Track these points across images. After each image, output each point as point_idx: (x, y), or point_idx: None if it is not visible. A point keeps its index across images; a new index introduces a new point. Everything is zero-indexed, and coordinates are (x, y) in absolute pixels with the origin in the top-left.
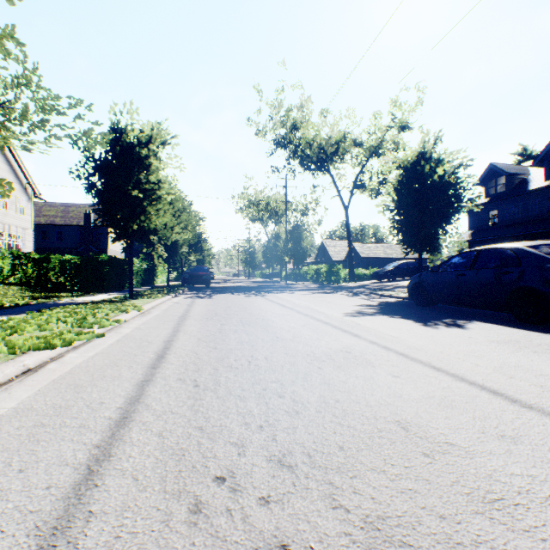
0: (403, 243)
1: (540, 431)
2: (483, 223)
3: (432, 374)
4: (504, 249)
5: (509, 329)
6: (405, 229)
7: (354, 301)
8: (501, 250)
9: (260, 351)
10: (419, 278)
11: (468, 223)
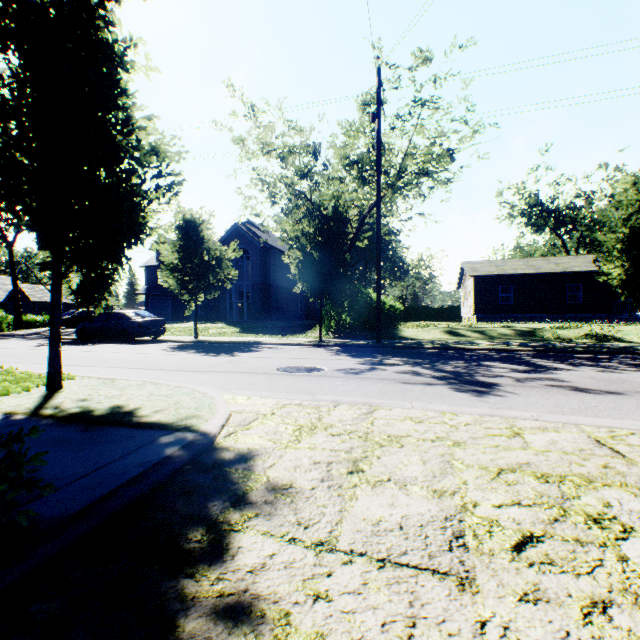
0: (76, 302)
1: (87, 352)
2: (156, 281)
3: (71, 351)
4: (120, 313)
5: (113, 344)
6: (78, 292)
7: (35, 342)
8: (119, 313)
9: (0, 354)
10: (83, 325)
11: (146, 279)
